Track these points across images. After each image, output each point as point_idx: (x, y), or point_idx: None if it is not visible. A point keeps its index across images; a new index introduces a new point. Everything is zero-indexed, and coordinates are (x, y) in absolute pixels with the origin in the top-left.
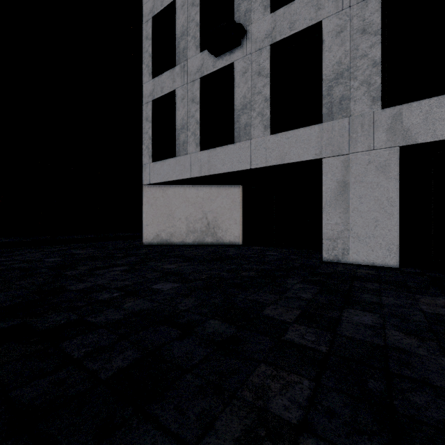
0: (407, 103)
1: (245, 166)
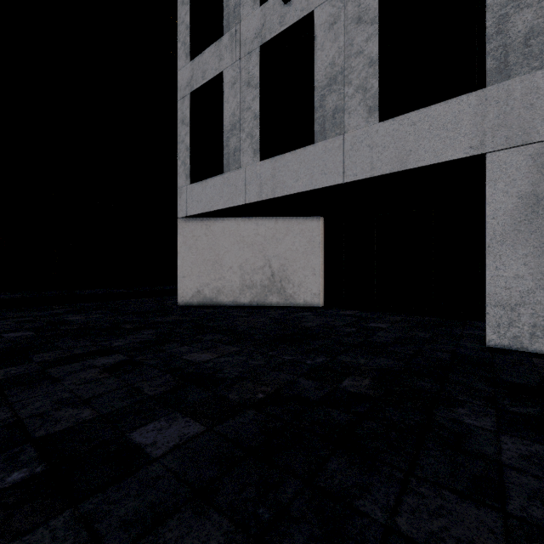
0: None
1: (333, 179)
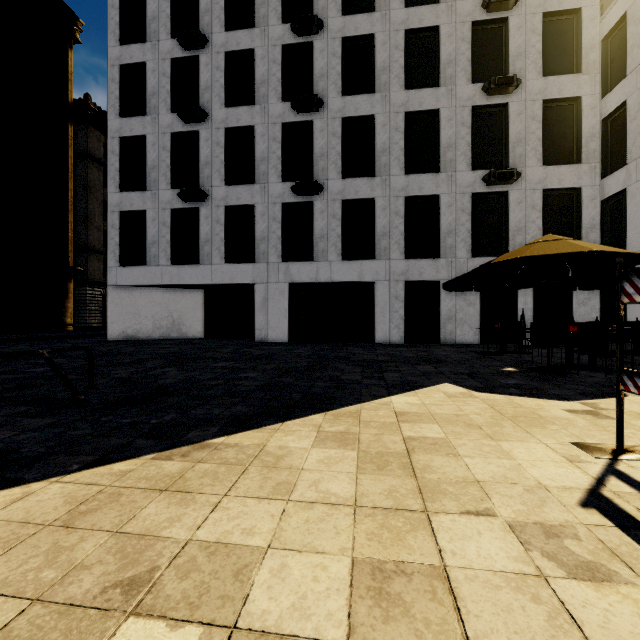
0: (292, 262)
1: (207, 282)
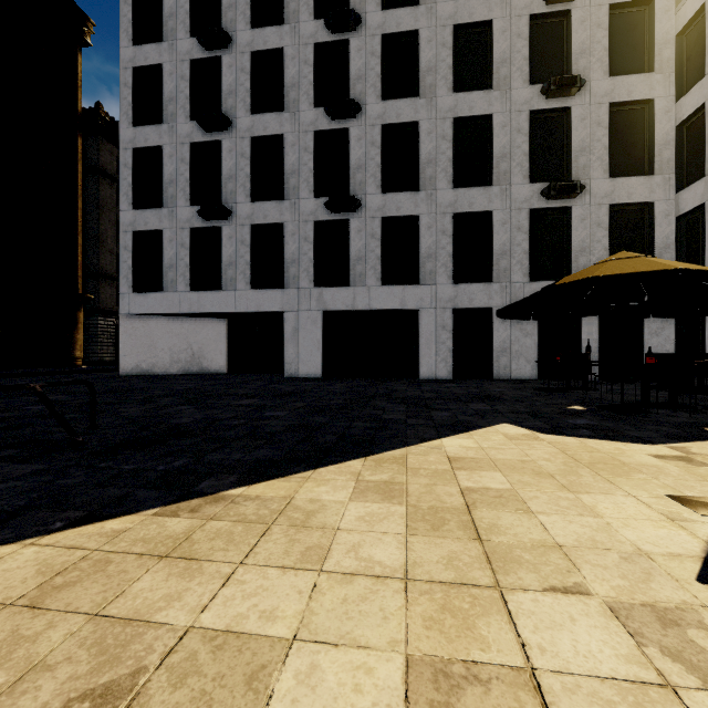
0: (325, 288)
1: (231, 310)
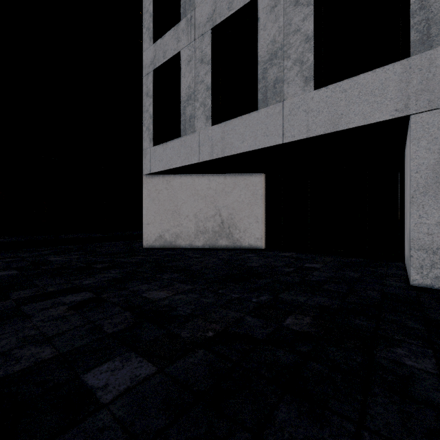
0: None
1: (274, 140)
